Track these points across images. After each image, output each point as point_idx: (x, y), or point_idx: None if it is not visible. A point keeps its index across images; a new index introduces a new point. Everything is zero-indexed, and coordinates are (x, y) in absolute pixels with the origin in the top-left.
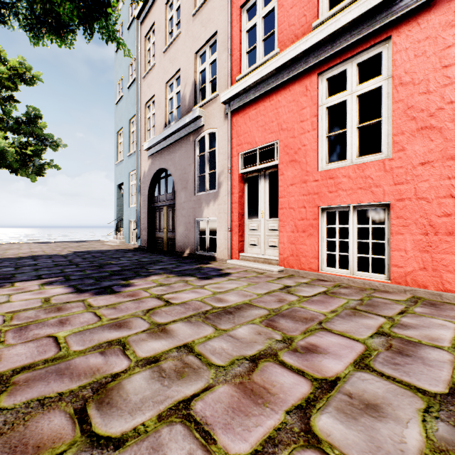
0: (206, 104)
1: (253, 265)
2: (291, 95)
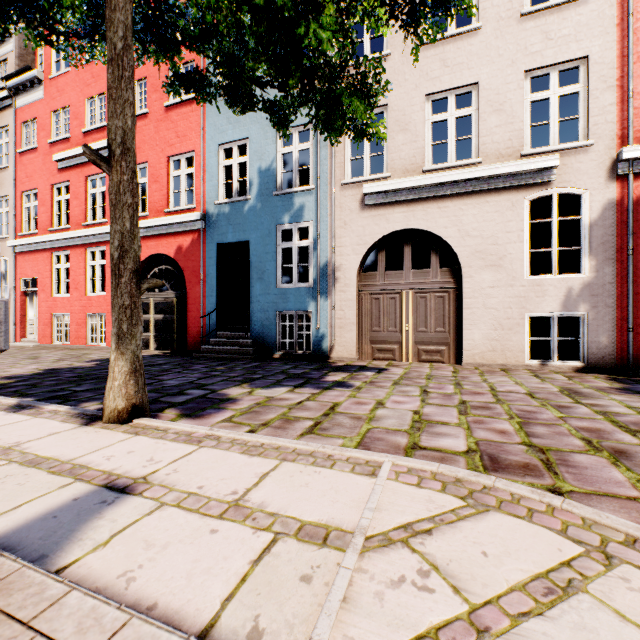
0: (2, 239)
1: (23, 343)
2: (43, 257)
